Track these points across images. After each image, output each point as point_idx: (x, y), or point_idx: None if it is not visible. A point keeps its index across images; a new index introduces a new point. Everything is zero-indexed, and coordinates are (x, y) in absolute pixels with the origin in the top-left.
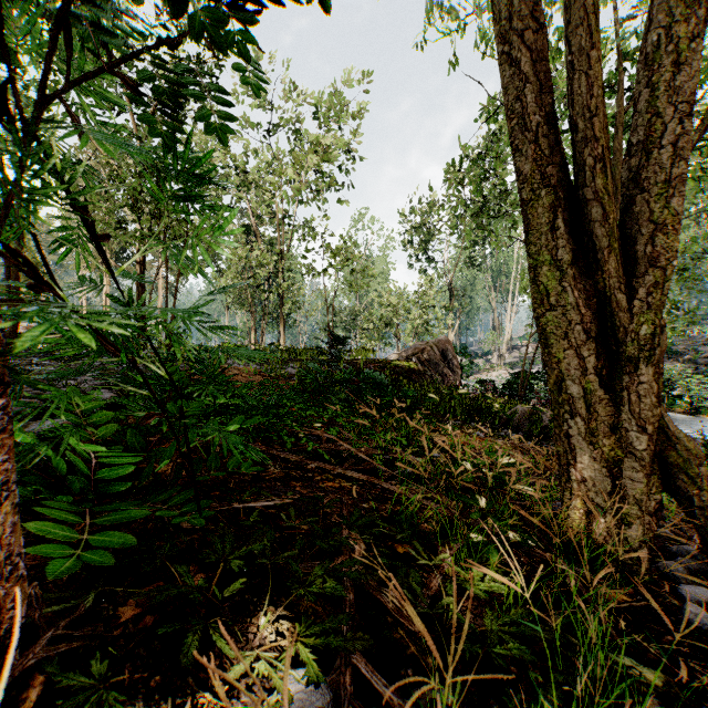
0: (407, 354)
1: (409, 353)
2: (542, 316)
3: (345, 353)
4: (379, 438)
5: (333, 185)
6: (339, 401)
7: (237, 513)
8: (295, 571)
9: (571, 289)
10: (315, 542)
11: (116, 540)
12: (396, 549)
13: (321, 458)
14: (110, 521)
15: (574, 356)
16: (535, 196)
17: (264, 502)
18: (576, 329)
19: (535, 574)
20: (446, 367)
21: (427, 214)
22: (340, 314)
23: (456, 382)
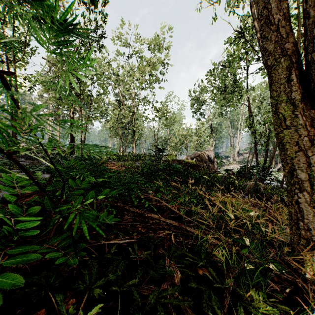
0: (192, 157)
1: (193, 156)
2: (281, 133)
3: (163, 156)
4: (182, 199)
5: (157, 80)
6: (160, 179)
7: (104, 246)
8: (136, 299)
9: (301, 115)
10: (149, 272)
11: (10, 281)
12: (198, 271)
13: (152, 210)
14: (12, 263)
15: (303, 156)
16: (277, 62)
17: (119, 241)
18: (304, 139)
19: (285, 290)
20: (210, 163)
21: (200, 93)
22: (160, 139)
23: (215, 170)
